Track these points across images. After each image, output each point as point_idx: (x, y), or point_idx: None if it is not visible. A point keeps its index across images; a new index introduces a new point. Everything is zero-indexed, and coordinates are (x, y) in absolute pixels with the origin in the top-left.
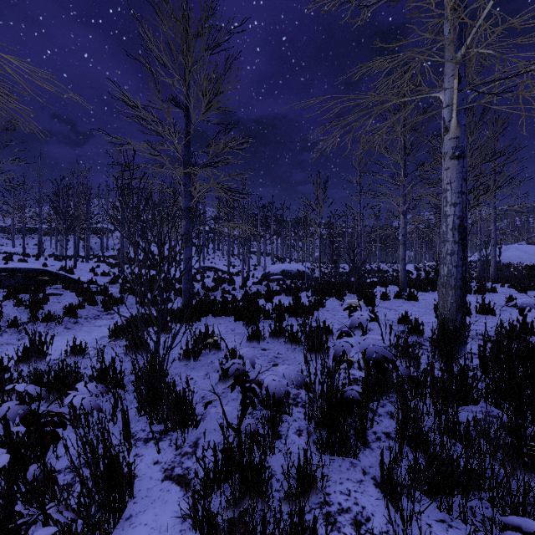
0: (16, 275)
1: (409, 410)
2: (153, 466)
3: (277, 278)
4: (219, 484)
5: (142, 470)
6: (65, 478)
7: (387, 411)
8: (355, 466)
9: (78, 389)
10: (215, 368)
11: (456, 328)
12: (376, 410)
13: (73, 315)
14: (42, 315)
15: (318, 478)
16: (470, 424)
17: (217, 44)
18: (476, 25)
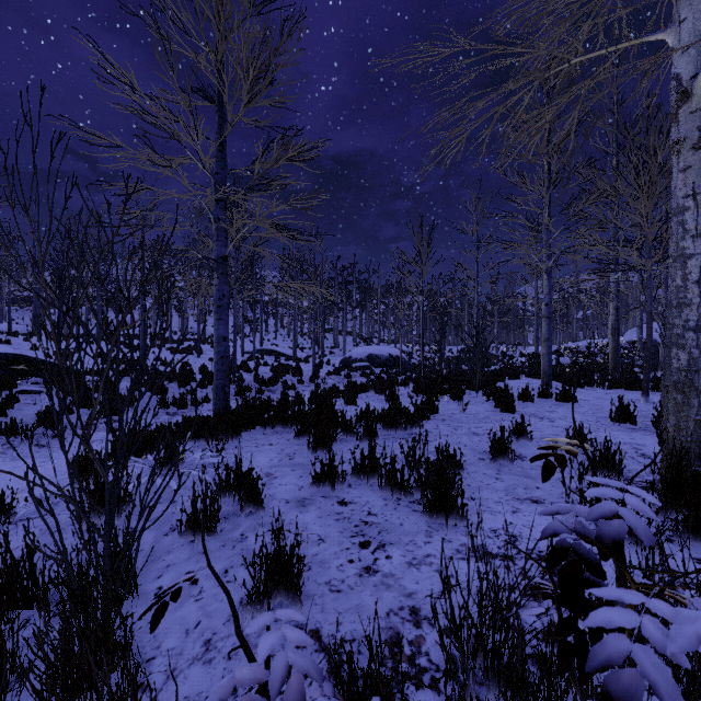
0: None
1: None
2: None
3: (362, 366)
4: None
5: None
6: None
7: None
8: None
9: None
10: (245, 553)
11: None
12: None
13: (53, 424)
14: None
15: None
16: None
17: None
18: None
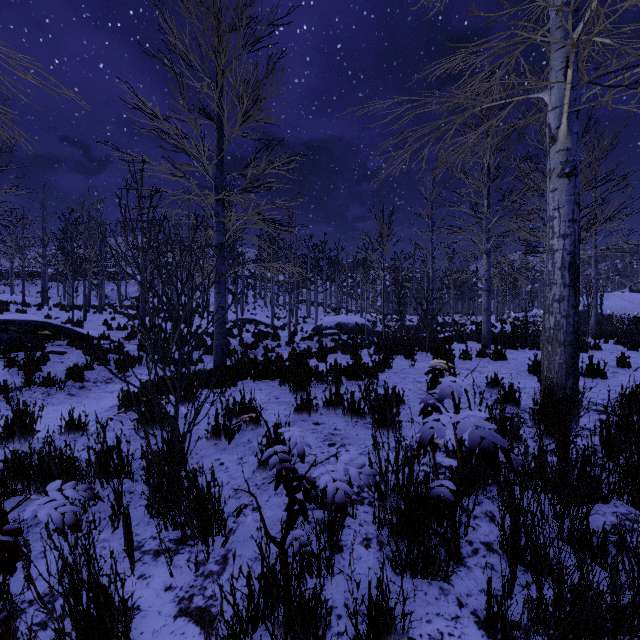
0: (9, 329)
1: (517, 511)
2: (163, 594)
3: (332, 333)
4: (255, 624)
5: (148, 600)
6: (38, 613)
7: (485, 511)
8: (447, 593)
9: (49, 492)
10: (253, 449)
11: (565, 396)
12: (472, 512)
13: (79, 378)
14: (39, 378)
15: (395, 613)
16: (607, 535)
17: (257, 39)
18: (595, 0)
